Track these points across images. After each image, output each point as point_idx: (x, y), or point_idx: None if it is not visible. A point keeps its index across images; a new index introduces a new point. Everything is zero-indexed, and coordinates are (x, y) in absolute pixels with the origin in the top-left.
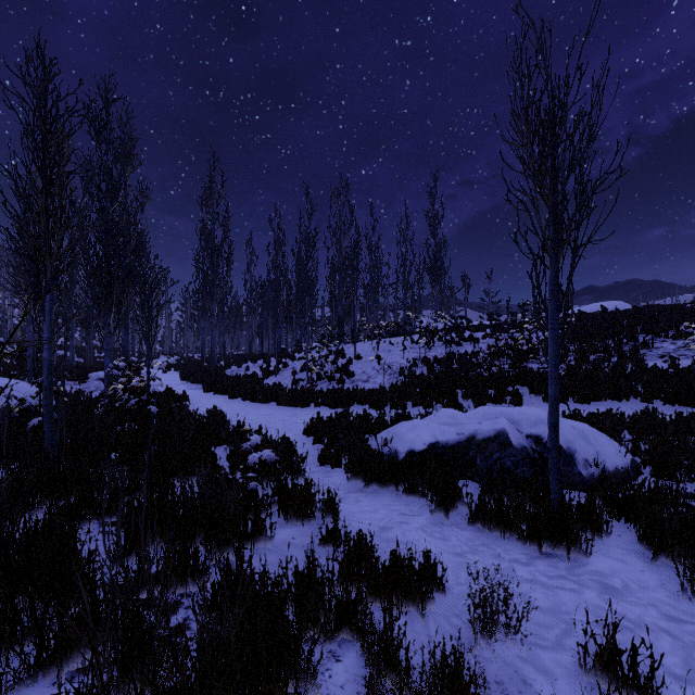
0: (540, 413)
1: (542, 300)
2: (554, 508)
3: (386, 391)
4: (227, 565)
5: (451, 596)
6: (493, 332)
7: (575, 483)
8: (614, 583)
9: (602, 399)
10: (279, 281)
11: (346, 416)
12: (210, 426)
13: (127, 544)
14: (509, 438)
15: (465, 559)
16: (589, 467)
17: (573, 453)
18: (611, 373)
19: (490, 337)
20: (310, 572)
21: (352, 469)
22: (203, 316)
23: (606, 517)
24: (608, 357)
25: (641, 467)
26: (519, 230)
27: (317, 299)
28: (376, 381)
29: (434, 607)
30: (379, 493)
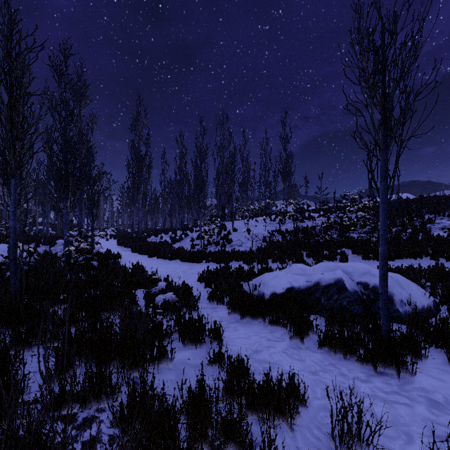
0: (365, 266)
1: (375, 181)
2: (384, 337)
3: (254, 252)
4: (133, 386)
5: (311, 409)
6: (325, 213)
7: (394, 317)
8: (437, 398)
9: (403, 257)
10: (183, 181)
11: (227, 269)
12: (133, 275)
13: (57, 367)
14: (345, 284)
15: (318, 377)
16: (404, 306)
17: (392, 295)
18: (408, 239)
19: (323, 216)
20: (199, 393)
21: (232, 306)
22: (133, 203)
23: (424, 344)
24: (405, 229)
25: (439, 305)
26: (357, 130)
27: (208, 192)
28: (247, 246)
29: (299, 420)
30: (251, 324)
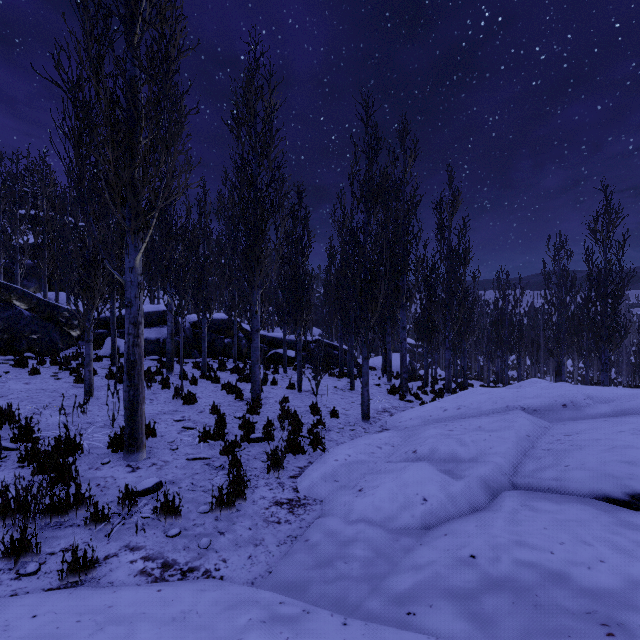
0: None
1: None
2: None
3: None
4: None
5: None
6: None
7: None
8: None
9: None
10: None
11: None
12: None
13: None
14: None
15: None
16: None
17: None
18: None
19: None
20: None
21: None
22: None
23: None
24: None
25: None
26: None
27: None
28: None
29: None
30: None
